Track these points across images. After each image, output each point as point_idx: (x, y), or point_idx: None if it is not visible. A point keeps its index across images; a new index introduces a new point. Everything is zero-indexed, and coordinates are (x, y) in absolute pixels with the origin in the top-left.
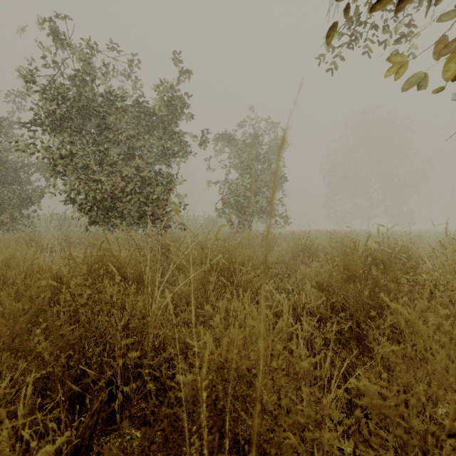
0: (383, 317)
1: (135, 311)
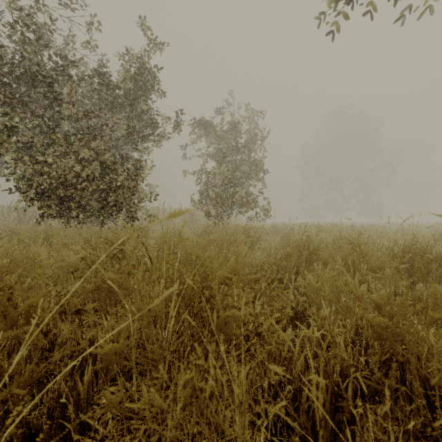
0: None
1: None
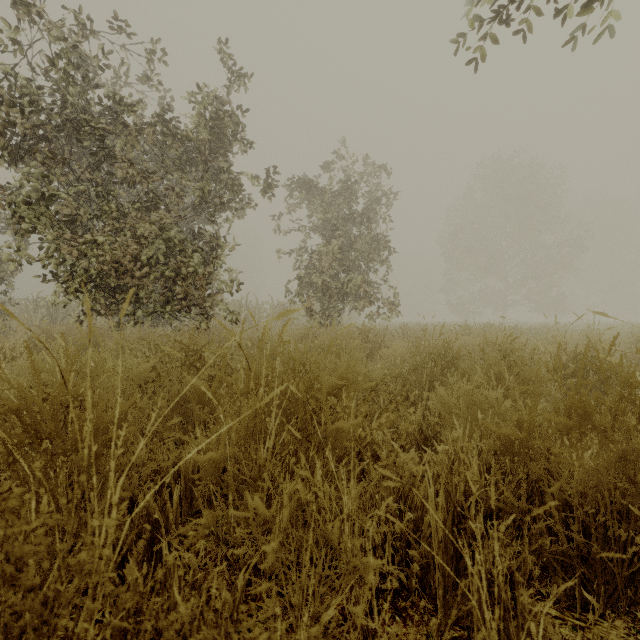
0: None
1: None
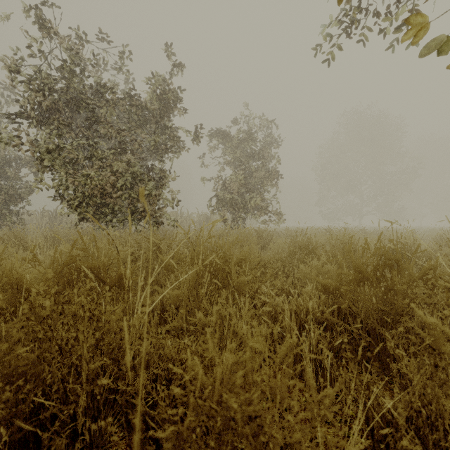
0: (398, 325)
1: (107, 325)
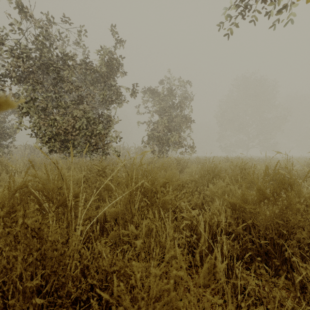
0: (292, 236)
1: (44, 247)
